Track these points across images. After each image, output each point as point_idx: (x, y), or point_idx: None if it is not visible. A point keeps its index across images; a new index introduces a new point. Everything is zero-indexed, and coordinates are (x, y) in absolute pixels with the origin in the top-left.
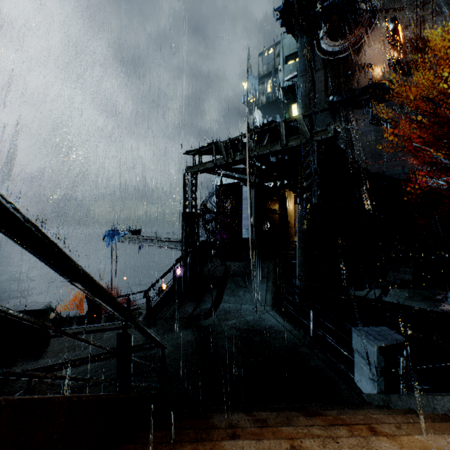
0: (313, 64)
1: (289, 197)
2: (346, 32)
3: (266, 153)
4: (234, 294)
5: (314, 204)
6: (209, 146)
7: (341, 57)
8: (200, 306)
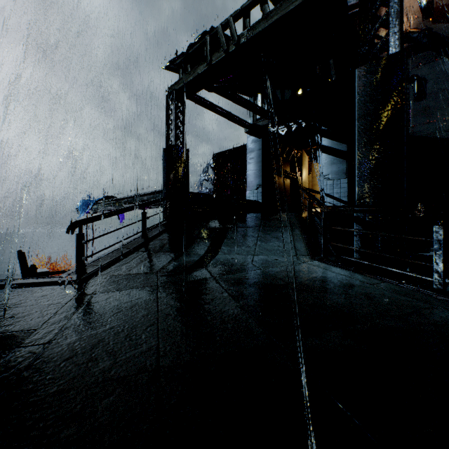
0: None
1: (302, 159)
2: None
3: (292, 10)
4: (240, 245)
5: (396, 52)
6: (201, 40)
7: (357, 11)
8: (181, 258)
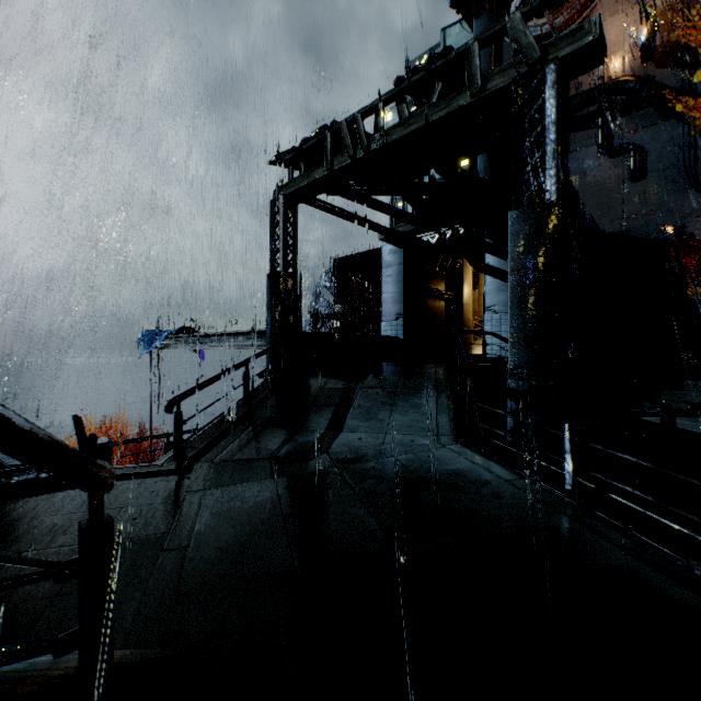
0: (498, 60)
1: (463, 272)
2: (554, 7)
3: (436, 121)
4: (369, 417)
5: (552, 201)
6: (319, 135)
7: None
8: (296, 437)
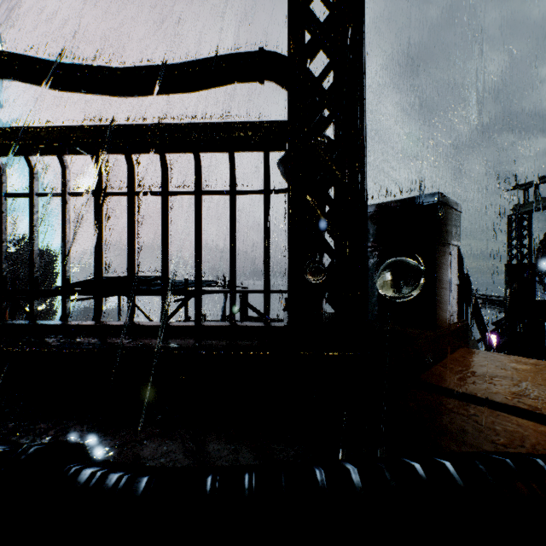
0: None
1: None
2: None
3: None
4: None
5: None
6: None
7: None
8: None
